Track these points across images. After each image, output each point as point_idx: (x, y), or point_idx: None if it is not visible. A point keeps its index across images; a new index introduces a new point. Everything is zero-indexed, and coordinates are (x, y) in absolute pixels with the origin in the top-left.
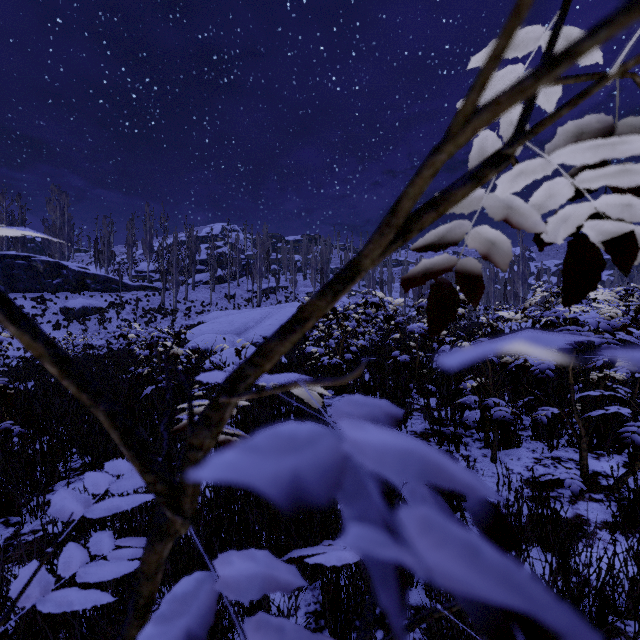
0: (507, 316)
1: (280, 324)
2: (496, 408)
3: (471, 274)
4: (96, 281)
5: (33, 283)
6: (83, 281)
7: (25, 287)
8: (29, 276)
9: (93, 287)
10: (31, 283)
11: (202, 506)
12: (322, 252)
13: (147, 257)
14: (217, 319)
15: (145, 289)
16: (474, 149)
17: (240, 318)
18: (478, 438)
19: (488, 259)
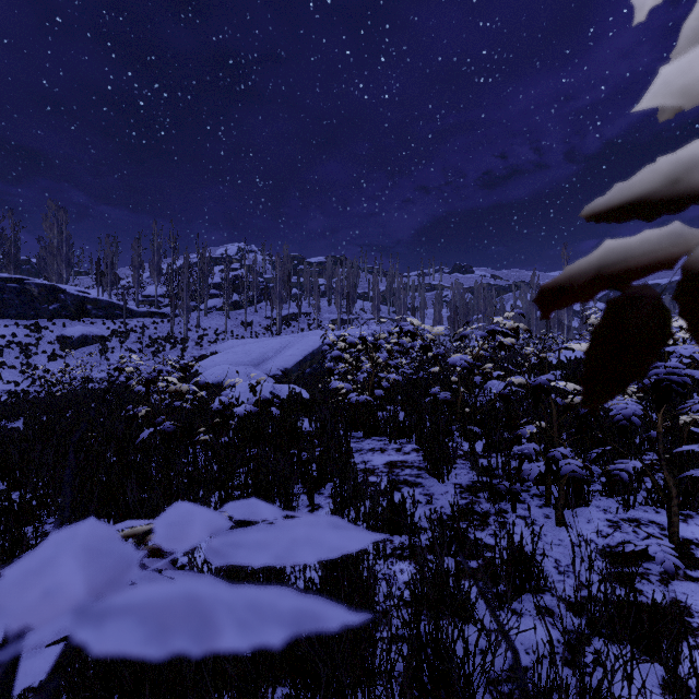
0: (577, 348)
1: (302, 354)
2: (564, 461)
3: None
4: (97, 307)
5: (26, 309)
6: (83, 306)
7: (17, 313)
8: (22, 301)
9: (94, 313)
10: (24, 309)
11: None
12: (348, 275)
13: (155, 280)
14: (232, 349)
15: (152, 315)
16: (698, 7)
17: (258, 348)
18: (536, 493)
19: None
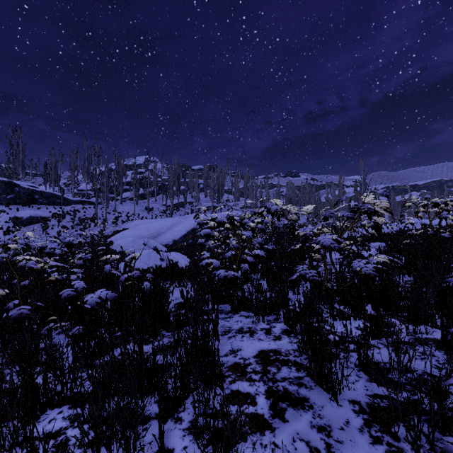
0: None
1: (186, 230)
2: None
3: None
4: (43, 196)
5: None
6: (32, 196)
7: None
8: None
9: (40, 201)
10: None
11: None
12: (218, 177)
13: (85, 179)
14: (137, 226)
15: (83, 203)
16: None
17: (155, 225)
18: None
19: None
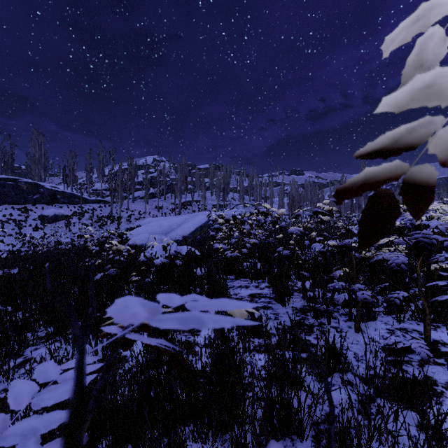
0: None
1: (194, 227)
2: (360, 292)
3: (419, 184)
4: (64, 196)
5: (19, 198)
6: (55, 196)
7: (13, 201)
8: (16, 193)
9: (62, 201)
10: (17, 198)
11: (135, 374)
12: (224, 176)
13: (100, 179)
14: (150, 223)
15: (99, 202)
16: (414, 51)
17: (166, 223)
18: (343, 313)
19: (447, 166)
